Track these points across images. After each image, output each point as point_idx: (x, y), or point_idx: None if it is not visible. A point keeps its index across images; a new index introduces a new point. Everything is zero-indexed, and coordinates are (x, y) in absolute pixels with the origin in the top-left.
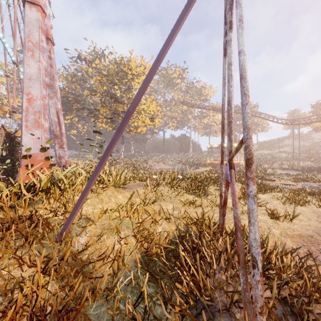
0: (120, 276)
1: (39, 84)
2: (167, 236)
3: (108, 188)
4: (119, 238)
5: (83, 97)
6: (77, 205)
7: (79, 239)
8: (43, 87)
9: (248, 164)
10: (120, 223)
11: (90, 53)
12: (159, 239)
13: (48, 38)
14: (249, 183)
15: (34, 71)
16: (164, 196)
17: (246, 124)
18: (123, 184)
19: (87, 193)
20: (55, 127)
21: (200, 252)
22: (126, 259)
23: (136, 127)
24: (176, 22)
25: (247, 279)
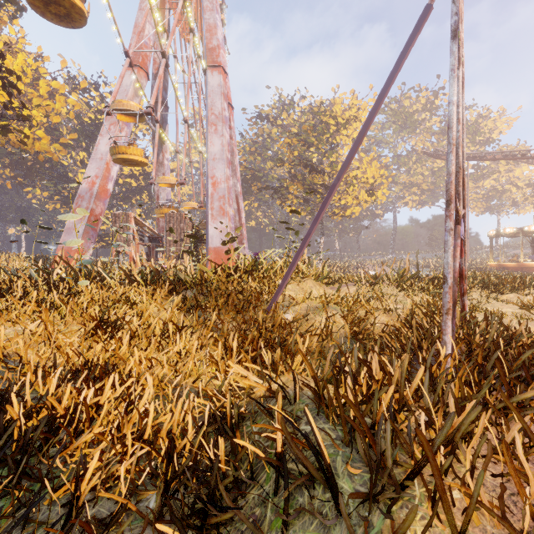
0: (329, 344)
1: (223, 163)
2: (385, 325)
3: (308, 280)
4: (326, 313)
5: (264, 172)
6: (286, 278)
7: (285, 316)
8: (227, 166)
9: (446, 205)
10: (327, 306)
11: (275, 106)
12: (373, 326)
13: (228, 103)
14: (446, 220)
15: (218, 149)
16: (386, 297)
17: (448, 170)
18: (326, 277)
19: (294, 265)
20: (234, 217)
21: (423, 330)
22: (334, 335)
23: (344, 207)
24: (390, 73)
25: (454, 315)
